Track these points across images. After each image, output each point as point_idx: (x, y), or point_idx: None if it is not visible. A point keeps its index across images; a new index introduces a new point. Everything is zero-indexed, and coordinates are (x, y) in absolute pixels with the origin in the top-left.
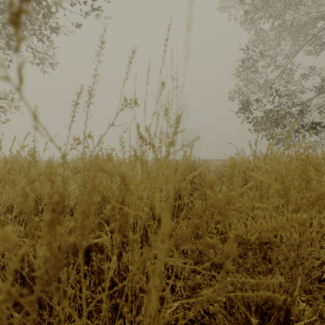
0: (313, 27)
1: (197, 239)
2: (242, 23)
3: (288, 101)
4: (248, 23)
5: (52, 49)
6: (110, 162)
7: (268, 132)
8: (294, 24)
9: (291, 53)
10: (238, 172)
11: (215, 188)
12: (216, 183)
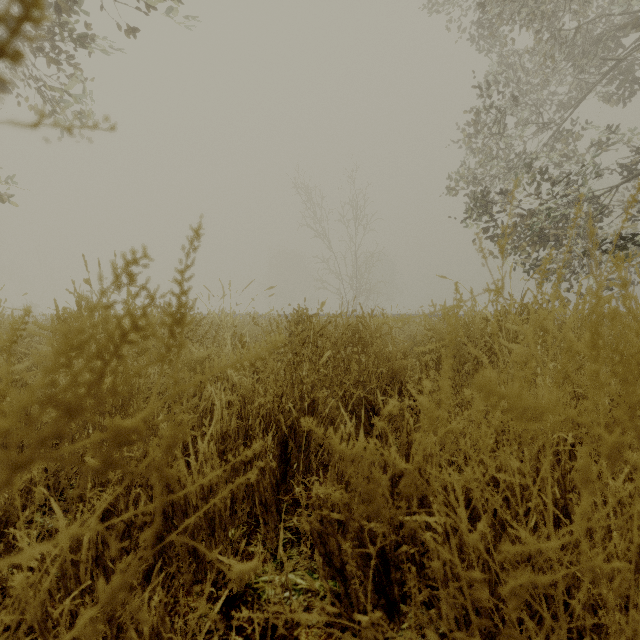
0: (616, 47)
1: (335, 538)
2: (474, 38)
3: (566, 195)
4: (485, 37)
5: (75, 83)
6: (152, 319)
7: (525, 259)
8: (578, 39)
9: (571, 99)
10: (462, 342)
11: (407, 378)
12: (408, 367)
